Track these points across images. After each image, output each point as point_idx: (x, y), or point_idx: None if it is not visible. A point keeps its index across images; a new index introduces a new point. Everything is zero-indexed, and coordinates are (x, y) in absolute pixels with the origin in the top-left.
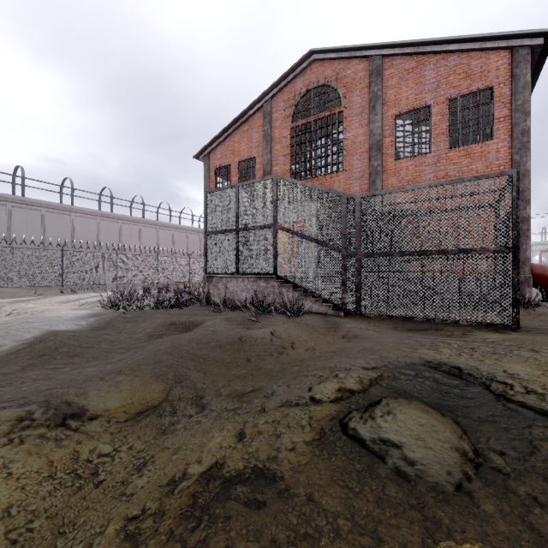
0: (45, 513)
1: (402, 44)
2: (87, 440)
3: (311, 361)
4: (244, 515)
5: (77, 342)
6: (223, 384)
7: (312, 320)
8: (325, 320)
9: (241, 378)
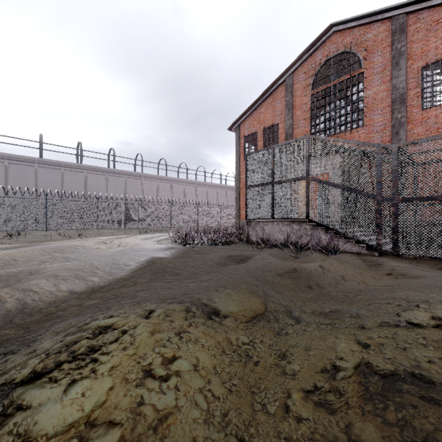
0: (235, 376)
1: None
2: (230, 331)
3: (372, 292)
4: (431, 407)
5: (173, 265)
6: (301, 303)
7: (350, 258)
8: (362, 259)
9: (313, 300)
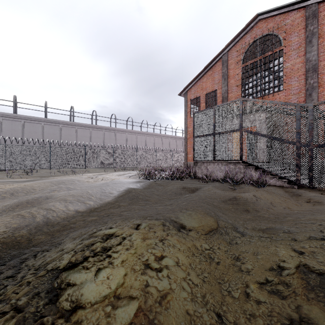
0: (205, 271)
1: None
2: (195, 240)
3: (296, 215)
4: None
5: (143, 193)
6: (242, 222)
7: (275, 190)
8: (284, 190)
9: (251, 220)
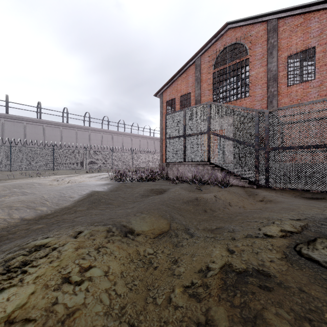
0: (137, 278)
1: (292, 8)
2: (140, 245)
3: (247, 214)
4: (263, 293)
5: (107, 197)
6: (197, 223)
7: (236, 190)
8: (245, 190)
9: (206, 220)
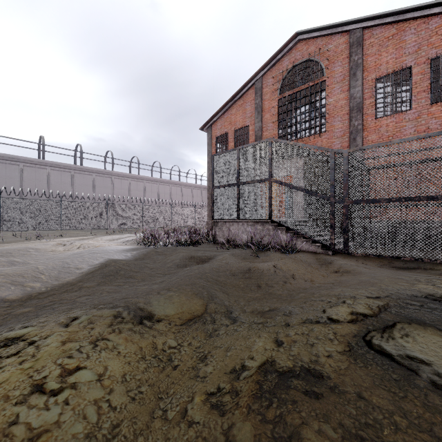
0: (146, 382)
1: (382, 15)
2: (159, 336)
3: (313, 290)
4: (308, 402)
5: (129, 267)
6: (244, 303)
7: (305, 257)
8: (316, 257)
9: (257, 299)
